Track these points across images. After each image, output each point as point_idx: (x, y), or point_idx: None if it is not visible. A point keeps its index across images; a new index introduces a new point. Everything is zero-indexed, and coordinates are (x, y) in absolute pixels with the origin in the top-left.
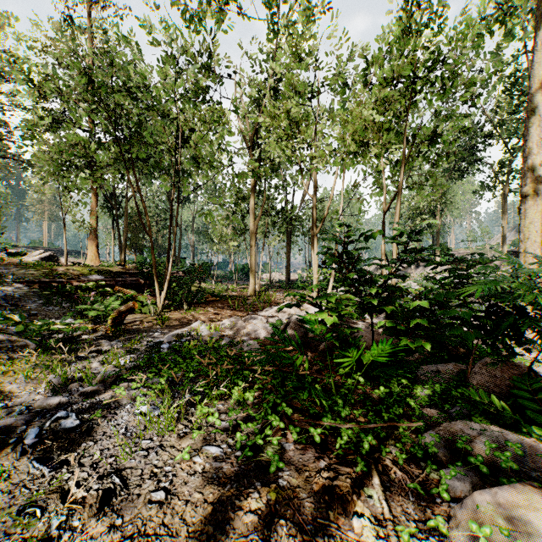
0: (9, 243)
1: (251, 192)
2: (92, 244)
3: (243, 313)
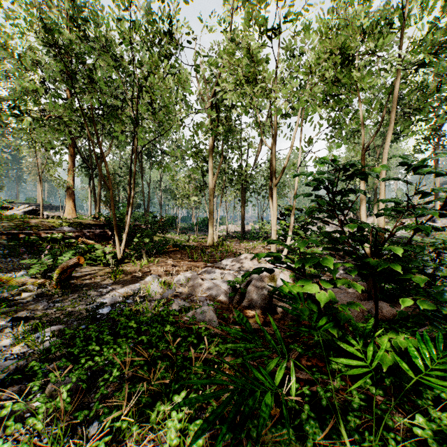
0: (6, 200)
1: (210, 151)
2: (69, 199)
3: (201, 265)
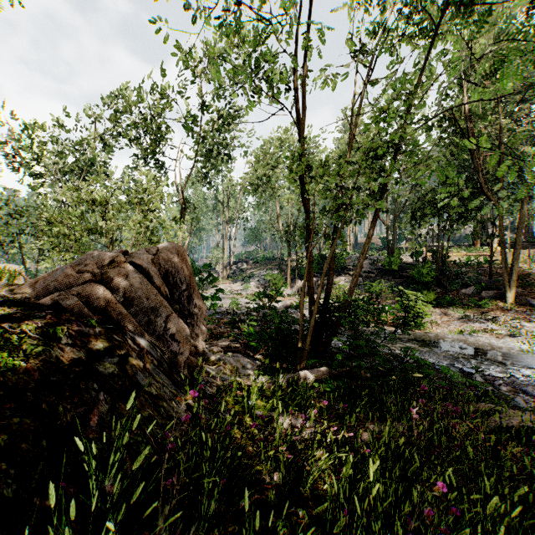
0: None
1: None
2: None
3: None
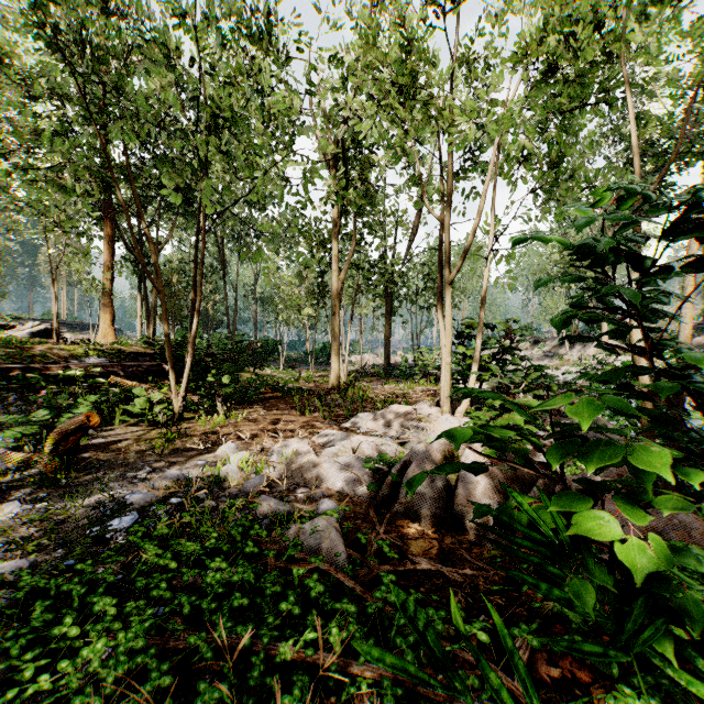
0: (11, 314)
1: (334, 232)
2: (105, 312)
3: (317, 423)
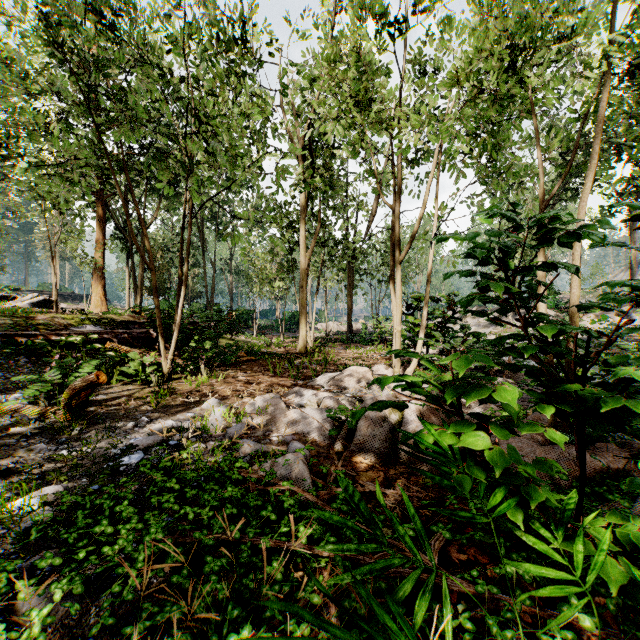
0: (9, 286)
1: (302, 214)
2: (98, 285)
3: (287, 383)
